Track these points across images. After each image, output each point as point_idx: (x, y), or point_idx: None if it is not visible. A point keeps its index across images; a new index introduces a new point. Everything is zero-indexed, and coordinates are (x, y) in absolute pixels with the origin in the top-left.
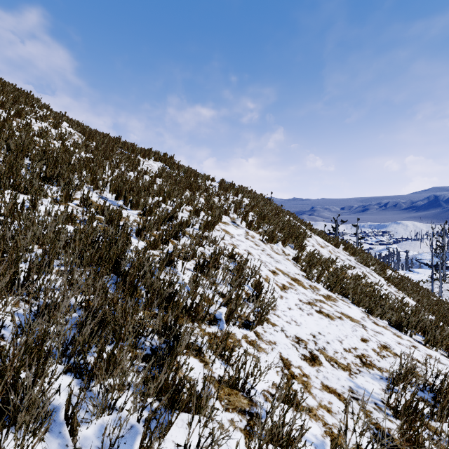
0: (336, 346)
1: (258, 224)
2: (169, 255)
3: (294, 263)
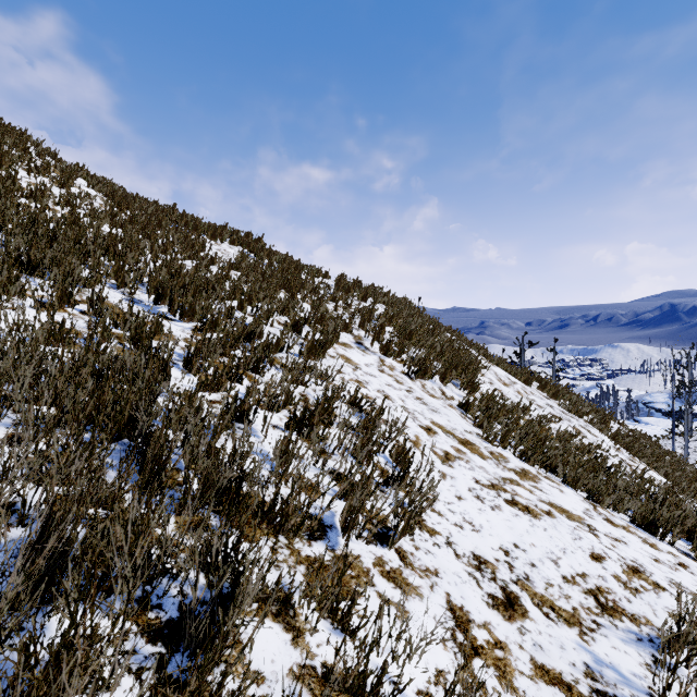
0: (548, 573)
1: (400, 346)
2: (240, 401)
3: (461, 412)
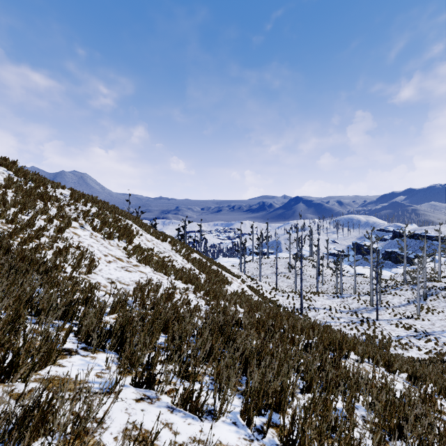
0: (127, 280)
1: (101, 228)
2: (37, 247)
3: (123, 251)
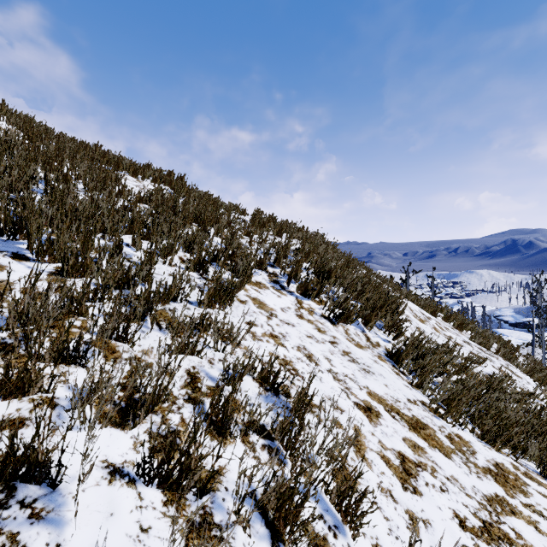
0: None
1: (319, 285)
2: (22, 446)
3: (393, 366)
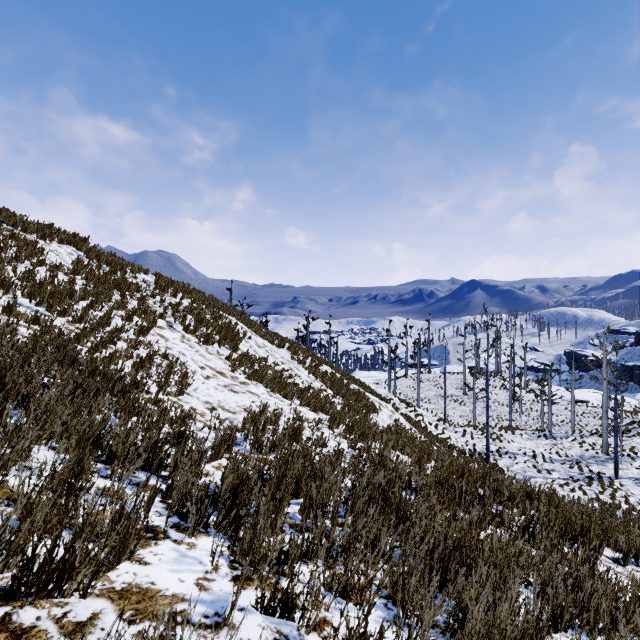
0: (232, 405)
1: (195, 328)
2: (111, 355)
3: (225, 361)
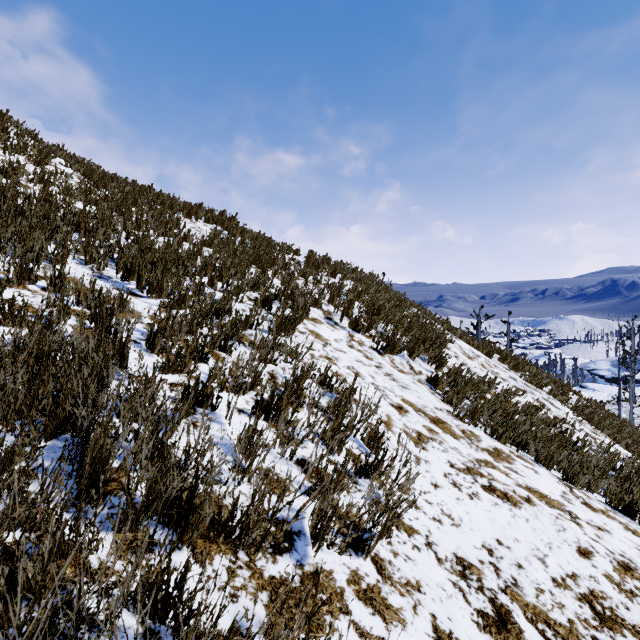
0: (537, 575)
1: (369, 321)
2: (202, 385)
3: (430, 388)
